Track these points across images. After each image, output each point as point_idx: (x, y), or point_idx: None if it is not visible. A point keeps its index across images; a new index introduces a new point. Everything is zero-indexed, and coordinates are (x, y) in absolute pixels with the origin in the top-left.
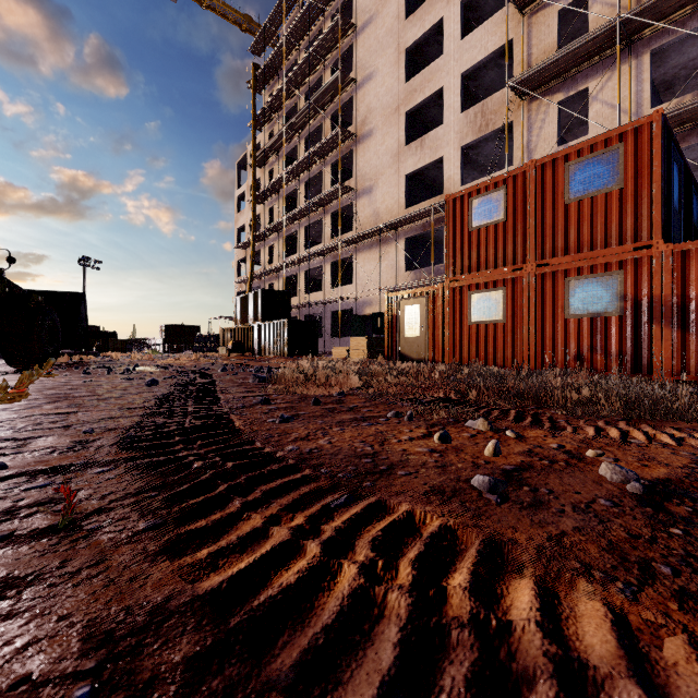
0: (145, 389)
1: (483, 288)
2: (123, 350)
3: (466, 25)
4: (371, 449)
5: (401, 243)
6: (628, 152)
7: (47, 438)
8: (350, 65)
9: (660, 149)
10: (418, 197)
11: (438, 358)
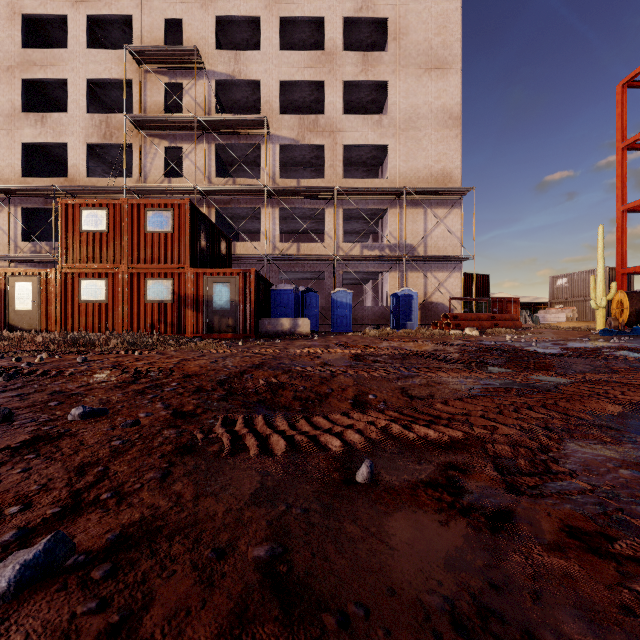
0: None
1: (91, 277)
2: None
3: (94, 34)
4: None
5: (16, 211)
6: (176, 215)
7: None
8: None
9: (188, 219)
10: (39, 169)
11: (52, 328)
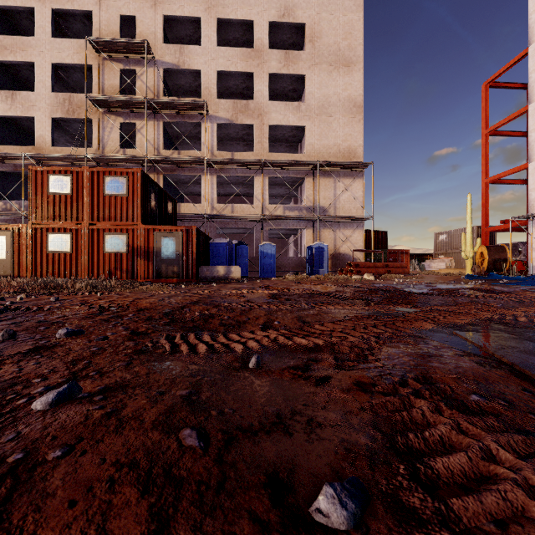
0: None
1: (58, 231)
2: None
3: (58, 25)
4: None
5: None
6: (130, 181)
7: None
8: None
9: (141, 185)
10: (9, 138)
11: (23, 274)
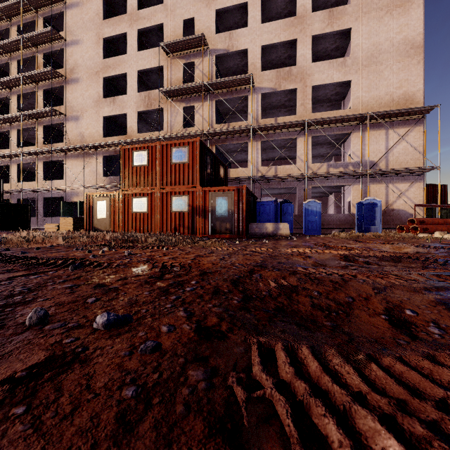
0: None
1: (138, 196)
2: None
3: (141, 42)
4: (62, 255)
5: (100, 158)
6: (190, 150)
7: None
8: (61, 24)
9: (199, 152)
10: (112, 132)
11: (117, 230)
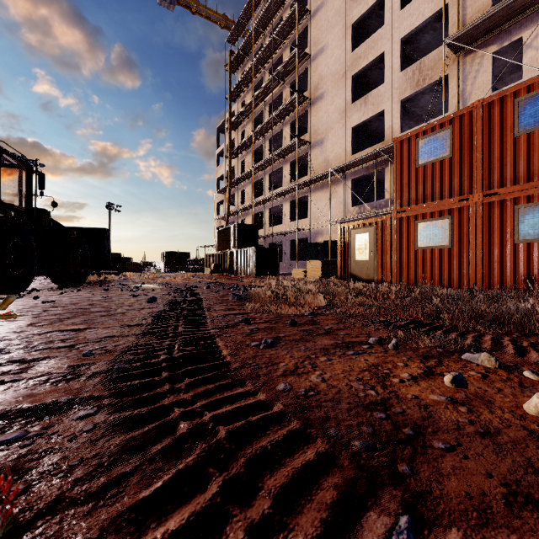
0: (146, 306)
1: (429, 217)
2: (136, 271)
3: None
4: (376, 394)
5: (348, 184)
6: None
7: (49, 361)
8: (305, 44)
9: None
10: (361, 146)
11: (386, 278)
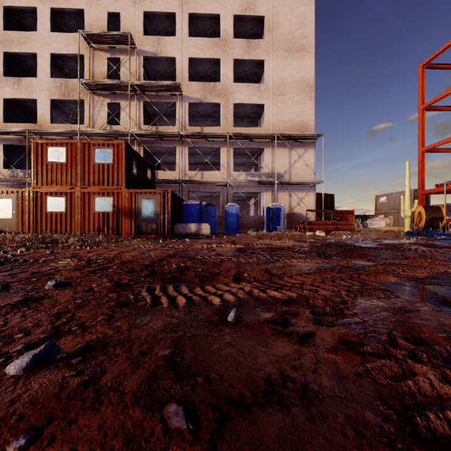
0: None
1: (55, 194)
2: None
3: (56, 22)
4: None
5: None
6: (115, 151)
7: None
8: None
9: (124, 155)
10: (16, 117)
11: (26, 231)
